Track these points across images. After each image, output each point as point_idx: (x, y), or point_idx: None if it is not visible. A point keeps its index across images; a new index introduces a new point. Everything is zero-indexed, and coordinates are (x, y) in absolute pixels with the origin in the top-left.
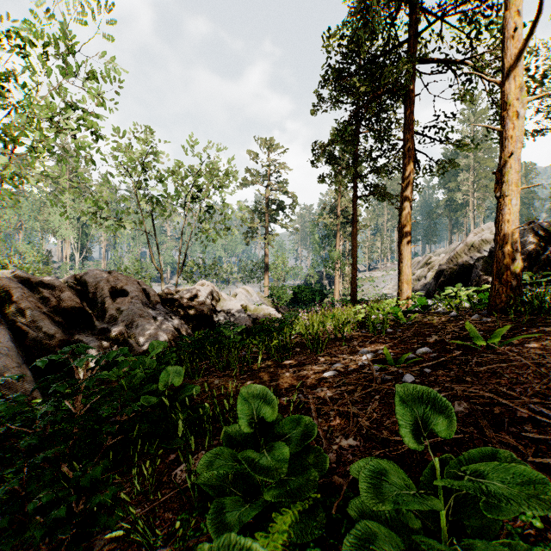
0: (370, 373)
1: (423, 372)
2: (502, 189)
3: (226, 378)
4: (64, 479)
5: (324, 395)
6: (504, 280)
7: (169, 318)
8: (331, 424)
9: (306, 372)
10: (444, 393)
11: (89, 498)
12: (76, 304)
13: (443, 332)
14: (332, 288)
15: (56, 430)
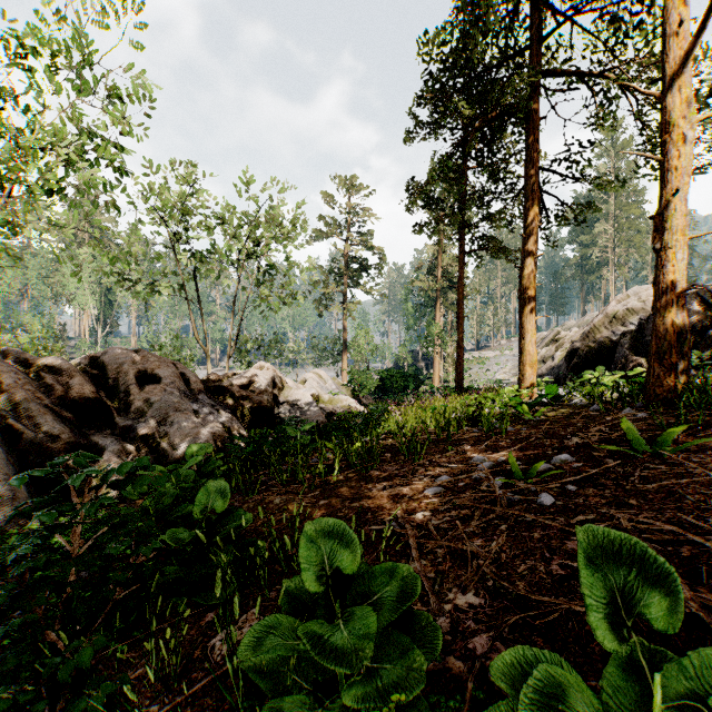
0: (490, 490)
1: (565, 490)
2: (663, 239)
3: (291, 495)
4: (52, 651)
5: (427, 523)
6: (667, 361)
7: (215, 413)
8: (440, 569)
9: (401, 488)
10: (602, 524)
11: (70, 701)
12: (90, 394)
13: (586, 433)
14: (430, 373)
15: (41, 578)
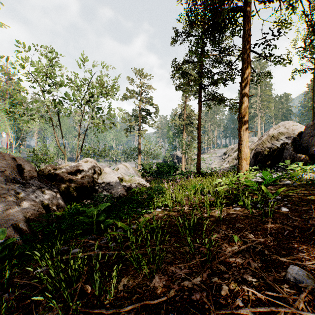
0: None
1: None
2: None
3: None
4: None
5: None
6: None
7: (39, 193)
8: None
9: None
10: None
11: None
12: None
13: None
14: (180, 164)
15: None
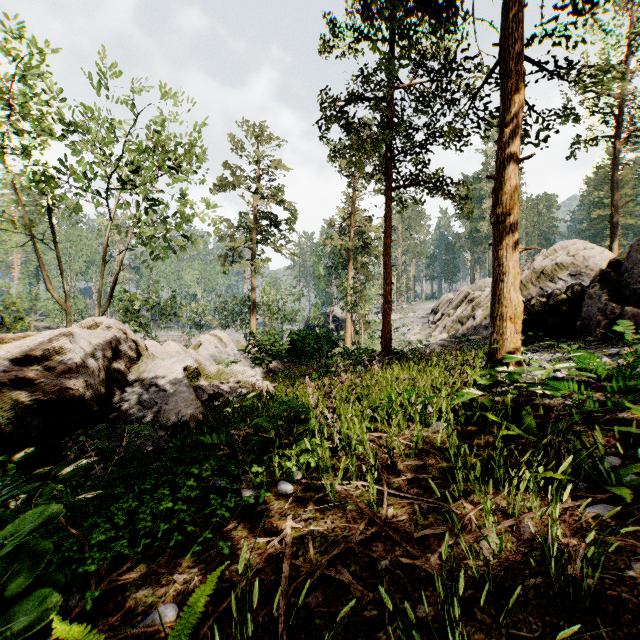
0: None
1: None
2: None
3: None
4: None
5: None
6: None
7: None
8: None
9: None
10: None
11: None
12: None
13: None
14: (341, 334)
15: None
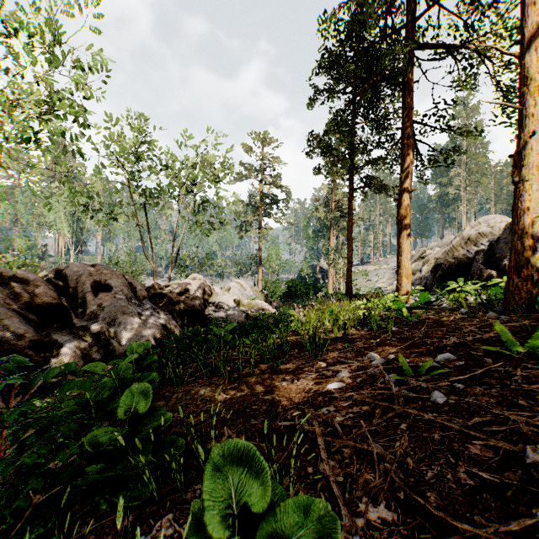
0: (386, 386)
1: (453, 388)
2: (520, 173)
3: (213, 387)
4: None
5: (332, 419)
6: (524, 273)
7: (156, 315)
8: (348, 472)
9: (307, 382)
10: (500, 428)
11: None
12: (53, 300)
13: (461, 333)
14: (326, 282)
15: None
